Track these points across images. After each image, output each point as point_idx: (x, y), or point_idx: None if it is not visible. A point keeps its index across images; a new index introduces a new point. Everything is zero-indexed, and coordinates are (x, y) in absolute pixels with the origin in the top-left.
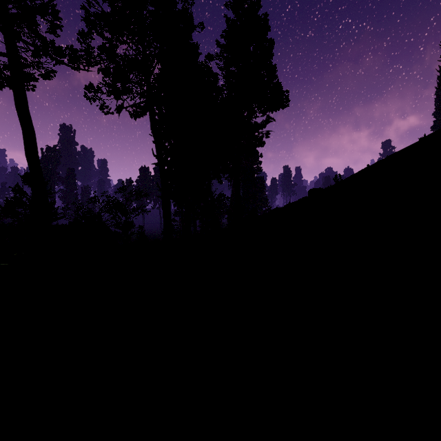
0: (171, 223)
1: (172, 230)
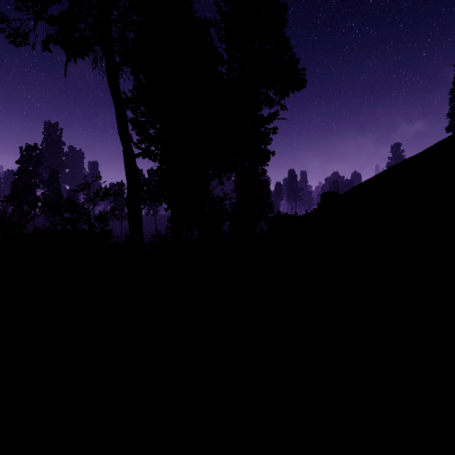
0: (141, 235)
1: (144, 246)
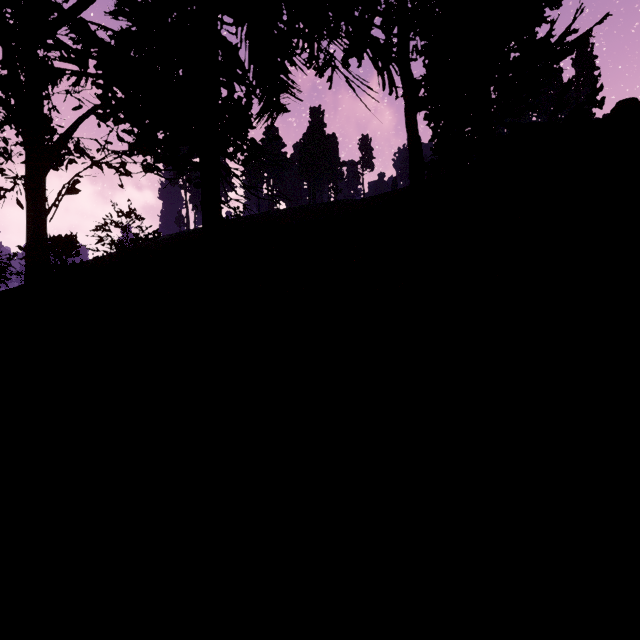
0: None
1: None
